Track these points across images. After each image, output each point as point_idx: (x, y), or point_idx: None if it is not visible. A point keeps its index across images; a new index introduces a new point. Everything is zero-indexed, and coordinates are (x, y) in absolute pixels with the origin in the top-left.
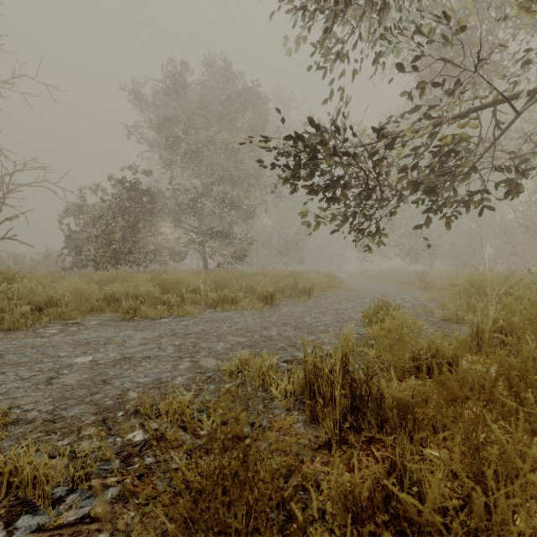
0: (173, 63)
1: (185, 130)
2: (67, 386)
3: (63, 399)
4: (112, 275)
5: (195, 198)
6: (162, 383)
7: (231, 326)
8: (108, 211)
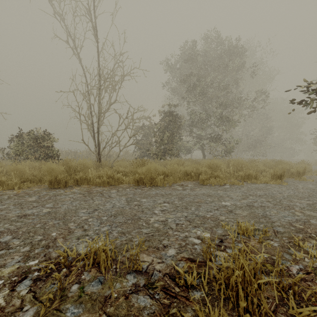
0: (187, 43)
1: (199, 79)
2: (247, 216)
3: (260, 222)
4: (175, 161)
5: (206, 117)
6: (304, 222)
7: (280, 193)
8: (159, 128)
